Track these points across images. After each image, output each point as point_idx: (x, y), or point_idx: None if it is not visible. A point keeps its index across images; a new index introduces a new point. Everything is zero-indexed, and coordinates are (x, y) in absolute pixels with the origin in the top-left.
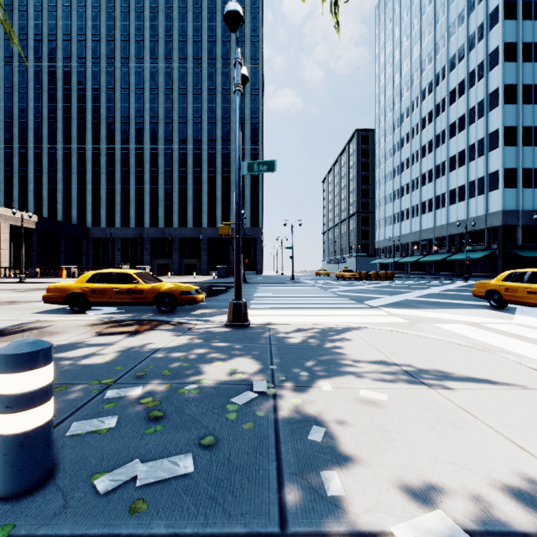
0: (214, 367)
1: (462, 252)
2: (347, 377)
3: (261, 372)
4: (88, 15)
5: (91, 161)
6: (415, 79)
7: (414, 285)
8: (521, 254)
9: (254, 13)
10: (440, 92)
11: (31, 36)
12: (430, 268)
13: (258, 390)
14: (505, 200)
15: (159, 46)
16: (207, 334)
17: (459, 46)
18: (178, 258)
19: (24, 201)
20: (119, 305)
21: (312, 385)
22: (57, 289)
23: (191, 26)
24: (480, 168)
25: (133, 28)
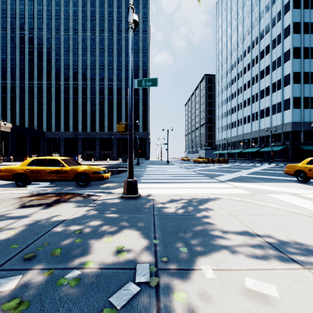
0: (103, 242)
1: (268, 147)
2: (223, 253)
3: (145, 249)
4: (44, 3)
5: (45, 91)
6: (240, 44)
7: (242, 166)
8: (303, 148)
9: (144, 3)
10: (255, 52)
11: (9, 15)
12: (249, 156)
13: (140, 280)
14: (294, 115)
15: (87, 22)
16: (106, 205)
17: (266, 25)
18: (99, 150)
19: (5, 115)
20: (50, 181)
21: (193, 267)
22: (6, 170)
23: (107, 11)
24: (278, 96)
25: (72, 12)
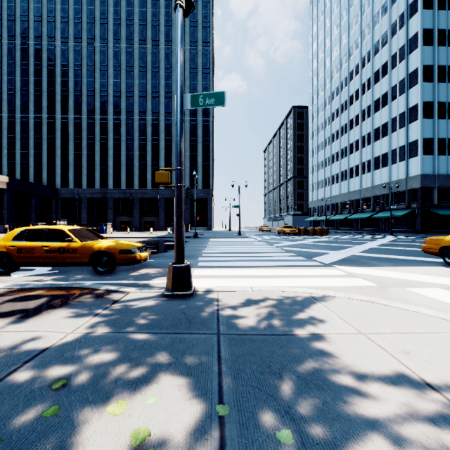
0: (106, 417)
1: (385, 211)
2: (375, 445)
3: (197, 438)
4: None
5: (60, 129)
6: (344, 62)
7: (350, 240)
8: (437, 212)
9: (205, 1)
10: (366, 73)
11: (5, 16)
12: (357, 225)
13: None
14: (423, 165)
15: (121, 29)
16: (134, 312)
17: (382, 33)
18: (138, 216)
19: None
20: (50, 266)
21: None
22: None
23: (150, 12)
24: (401, 138)
25: (98, 12)
